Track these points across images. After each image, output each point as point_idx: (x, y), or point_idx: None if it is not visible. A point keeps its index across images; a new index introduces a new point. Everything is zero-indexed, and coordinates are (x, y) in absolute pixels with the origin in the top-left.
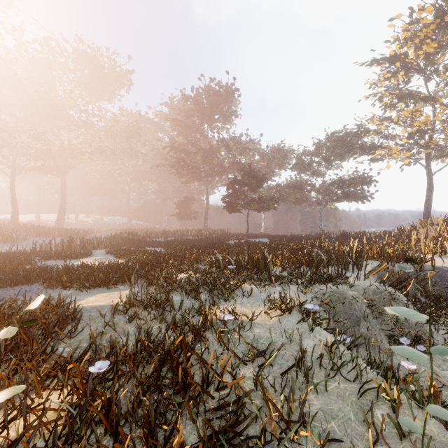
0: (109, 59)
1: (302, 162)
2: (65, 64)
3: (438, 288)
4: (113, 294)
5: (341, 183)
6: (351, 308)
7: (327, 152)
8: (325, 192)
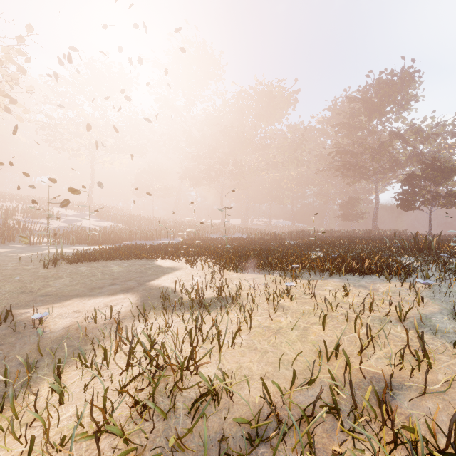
0: (279, 88)
1: None
2: (249, 105)
3: None
4: (316, 253)
5: None
6: None
7: None
8: None
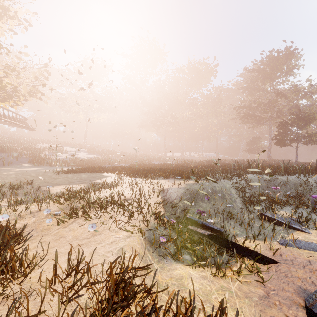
0: (204, 64)
1: None
2: (184, 77)
3: None
4: None
5: None
6: (276, 183)
7: None
8: None
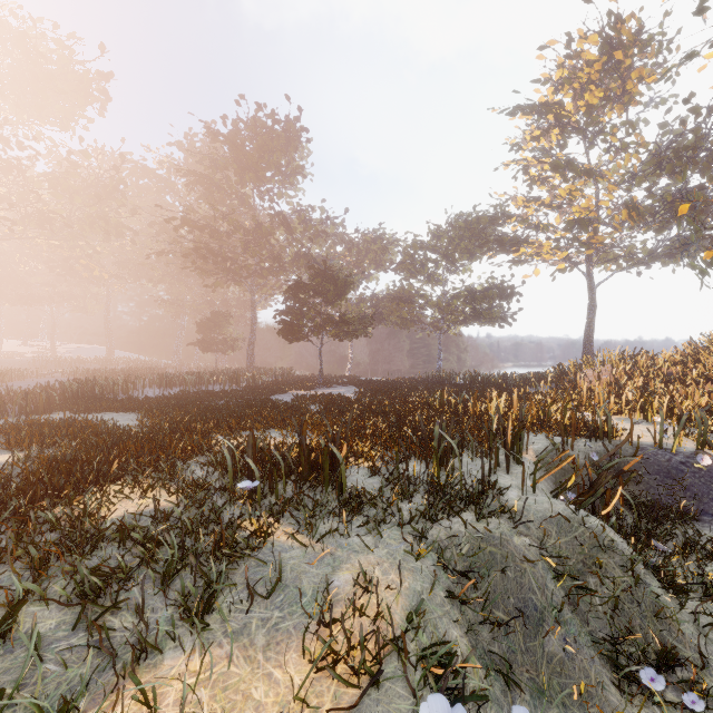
0: (60, 46)
1: (411, 259)
2: None
3: (645, 486)
4: None
5: (471, 295)
6: (522, 583)
7: (449, 245)
8: (446, 308)
